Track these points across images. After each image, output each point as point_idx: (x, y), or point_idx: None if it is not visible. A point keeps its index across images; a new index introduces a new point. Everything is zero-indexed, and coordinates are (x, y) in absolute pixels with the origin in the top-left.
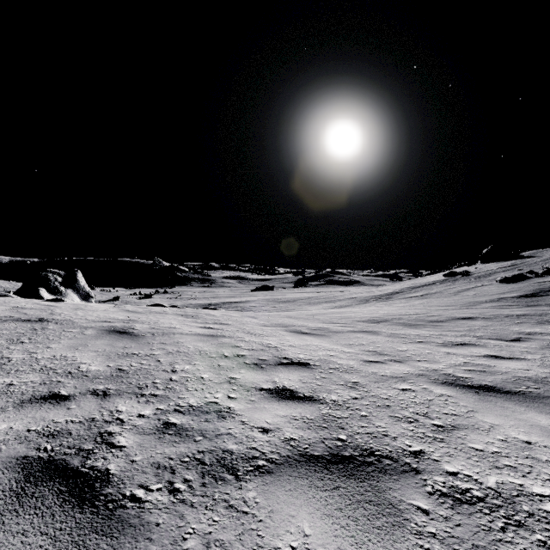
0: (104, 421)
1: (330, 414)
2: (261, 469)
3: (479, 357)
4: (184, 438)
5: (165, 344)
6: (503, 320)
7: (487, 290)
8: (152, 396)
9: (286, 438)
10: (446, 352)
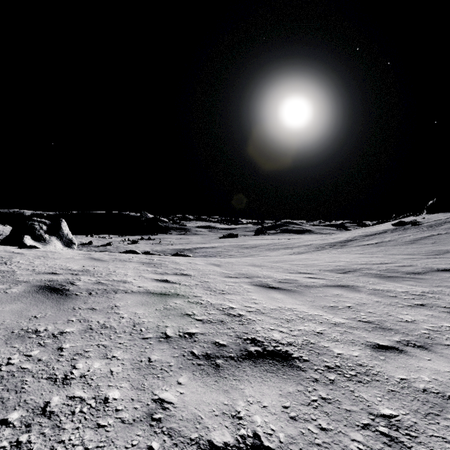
0: None
1: None
2: None
3: None
4: None
5: (94, 310)
6: None
7: (447, 239)
8: None
9: None
10: None
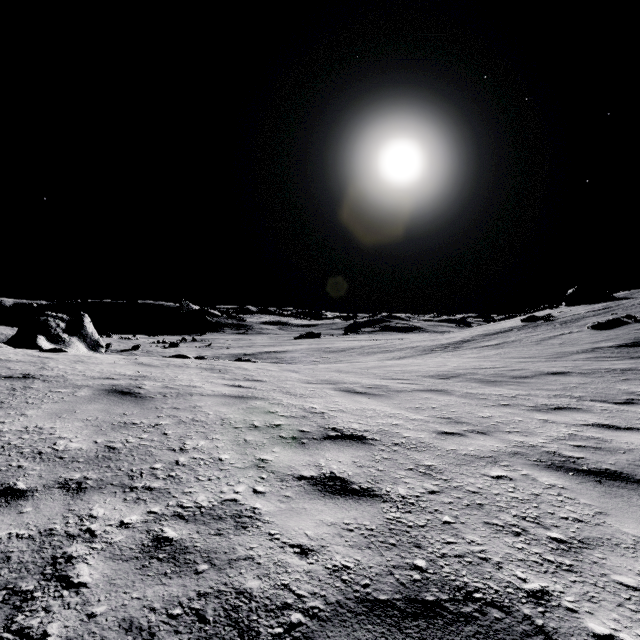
0: (66, 535)
1: (399, 520)
2: (295, 632)
3: (587, 427)
4: (180, 567)
5: (178, 409)
6: (604, 376)
7: (577, 339)
8: (146, 490)
9: (335, 566)
10: (542, 420)
